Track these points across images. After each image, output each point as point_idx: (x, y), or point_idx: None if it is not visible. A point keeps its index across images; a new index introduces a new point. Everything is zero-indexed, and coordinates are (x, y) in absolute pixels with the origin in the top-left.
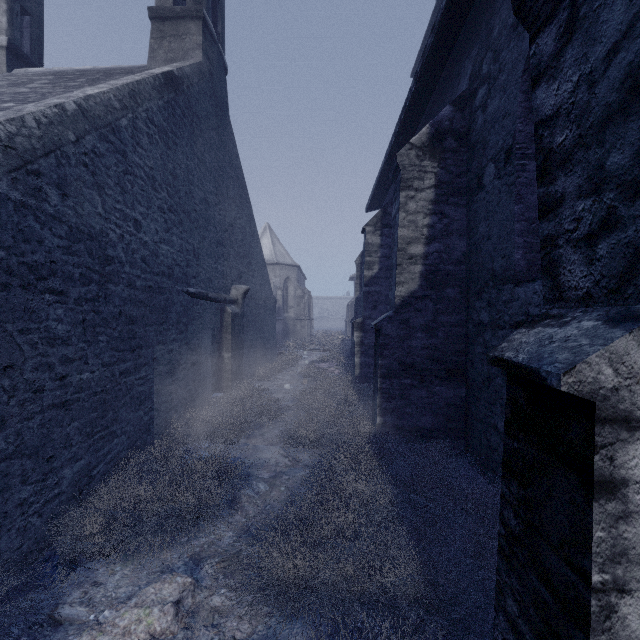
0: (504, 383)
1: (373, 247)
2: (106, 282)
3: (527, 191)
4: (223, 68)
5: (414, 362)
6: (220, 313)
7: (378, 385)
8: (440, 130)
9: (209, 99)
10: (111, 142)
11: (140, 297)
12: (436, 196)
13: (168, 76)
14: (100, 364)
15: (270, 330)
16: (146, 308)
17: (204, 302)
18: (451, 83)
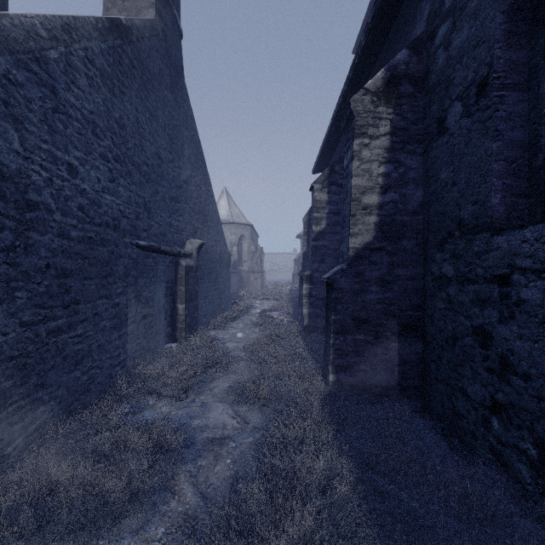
0: (476, 344)
1: (321, 204)
2: (27, 230)
3: (506, 126)
4: (178, 32)
5: (368, 317)
6: (174, 266)
7: (331, 341)
8: (396, 74)
9: (162, 58)
10: (34, 72)
11: (76, 248)
12: (391, 144)
13: (114, 22)
14: (17, 324)
15: (225, 282)
16: (84, 260)
17: (157, 255)
18: (404, 32)
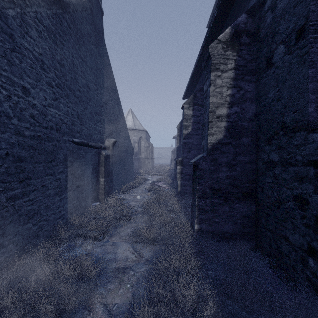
0: (296, 207)
1: (188, 116)
2: None
3: None
4: (100, 10)
5: (220, 187)
6: (98, 155)
7: (196, 203)
8: (238, 30)
9: (90, 25)
10: None
11: (29, 143)
12: (235, 75)
13: None
14: None
15: (130, 164)
16: (35, 151)
17: (86, 148)
18: (242, 5)
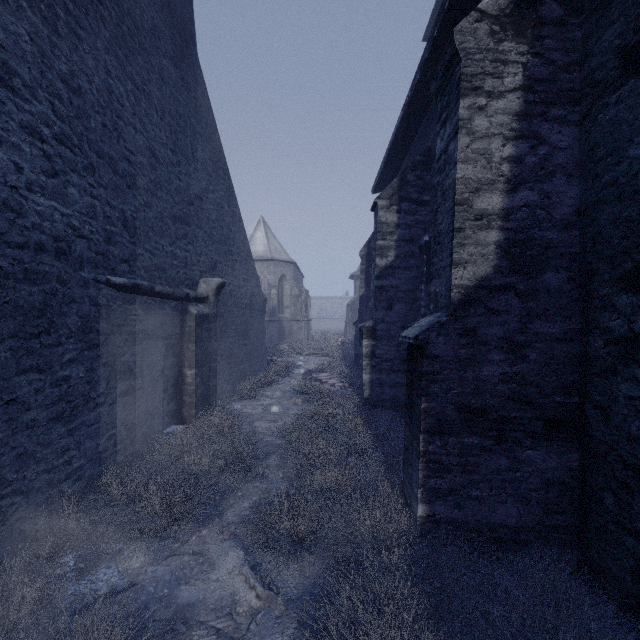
0: None
1: (387, 227)
2: None
3: None
4: None
5: (486, 405)
6: (180, 315)
7: (420, 447)
8: None
9: (159, 10)
10: None
11: None
12: (525, 105)
13: None
14: None
15: (258, 334)
16: None
17: (148, 299)
18: None
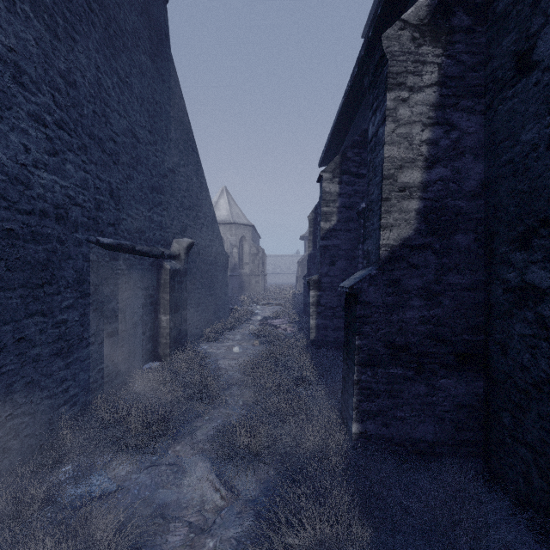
0: None
1: (331, 196)
2: None
3: None
4: None
5: (408, 343)
6: (157, 270)
7: (355, 376)
8: (446, 0)
9: (139, 15)
10: None
11: None
12: (440, 98)
13: None
14: None
15: (222, 287)
16: None
17: (130, 256)
18: None
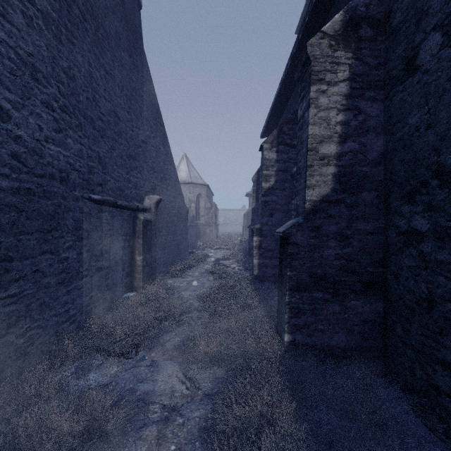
0: None
1: (270, 162)
2: None
3: None
4: (136, 0)
5: (326, 273)
6: (133, 220)
7: (286, 299)
8: (355, 17)
9: (120, 21)
10: None
11: (8, 200)
12: (350, 90)
13: None
14: None
15: (183, 234)
16: (20, 213)
17: (113, 209)
18: None
